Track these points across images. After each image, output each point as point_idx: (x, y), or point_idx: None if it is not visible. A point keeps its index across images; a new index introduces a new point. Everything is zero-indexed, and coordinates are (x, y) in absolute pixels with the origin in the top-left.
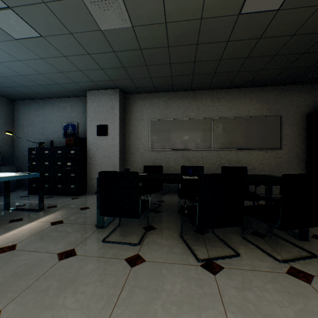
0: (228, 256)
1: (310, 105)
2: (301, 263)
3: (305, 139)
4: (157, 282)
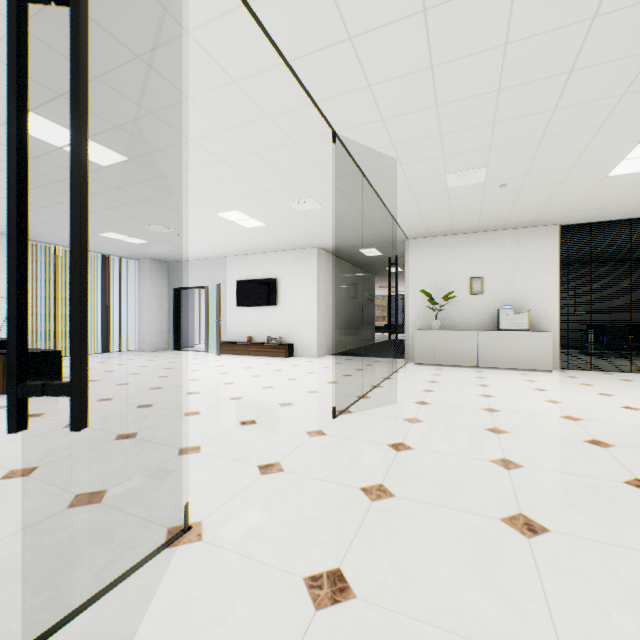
0: None
1: None
2: None
3: None
4: None
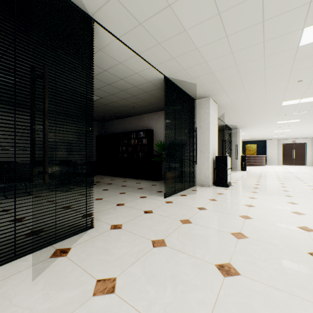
0: (72, 189)
1: (98, 131)
2: (92, 186)
3: (96, 147)
4: (54, 196)
